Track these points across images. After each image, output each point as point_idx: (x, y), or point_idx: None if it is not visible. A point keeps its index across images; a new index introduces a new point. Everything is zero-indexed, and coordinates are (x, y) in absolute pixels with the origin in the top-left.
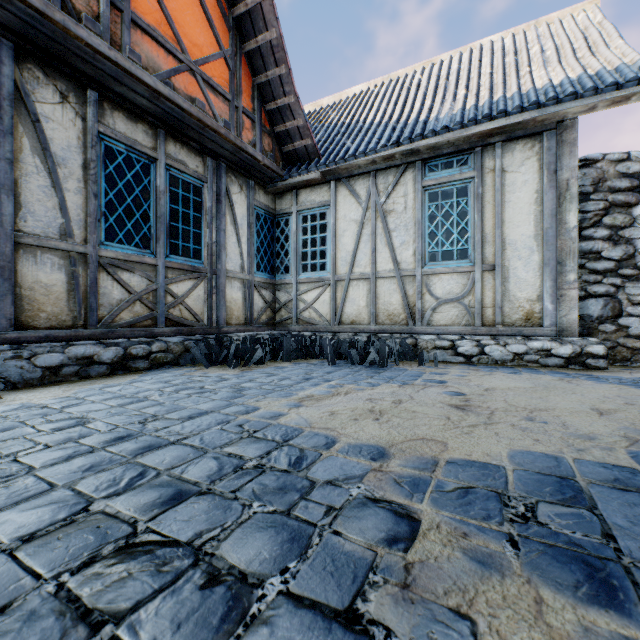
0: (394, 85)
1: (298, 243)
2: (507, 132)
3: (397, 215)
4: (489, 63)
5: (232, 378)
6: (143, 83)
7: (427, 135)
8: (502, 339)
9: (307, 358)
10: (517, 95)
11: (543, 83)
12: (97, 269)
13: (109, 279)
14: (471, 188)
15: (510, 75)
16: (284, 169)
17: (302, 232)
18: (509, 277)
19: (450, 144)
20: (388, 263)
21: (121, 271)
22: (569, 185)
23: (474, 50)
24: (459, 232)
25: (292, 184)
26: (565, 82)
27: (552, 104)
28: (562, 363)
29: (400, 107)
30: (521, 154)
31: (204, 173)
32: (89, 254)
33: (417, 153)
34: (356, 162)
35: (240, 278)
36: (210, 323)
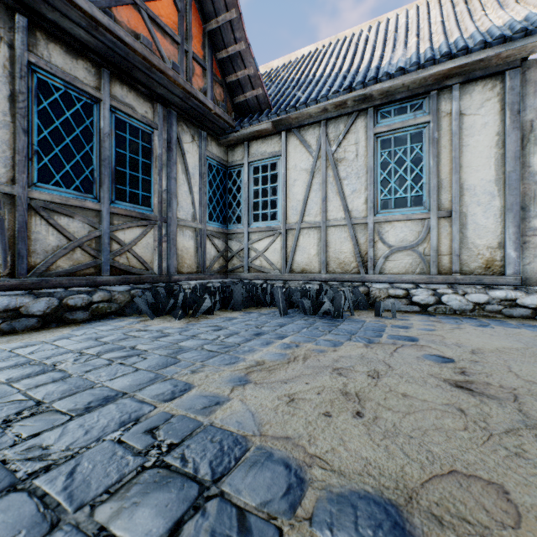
0: (342, 43)
1: (249, 193)
2: (466, 72)
3: (348, 163)
4: (439, 13)
5: (173, 333)
6: (77, 7)
7: (381, 78)
8: (460, 288)
9: (258, 306)
10: (478, 33)
11: (504, 20)
12: (27, 212)
13: (43, 224)
14: (426, 133)
15: (463, 20)
16: (236, 120)
17: (253, 183)
18: (467, 224)
19: (404, 88)
20: (339, 211)
21: (58, 215)
22: (533, 126)
23: (420, 6)
24: (413, 178)
25: (243, 135)
26: (532, 15)
27: (520, 37)
28: (529, 314)
29: (349, 59)
30: (480, 95)
31: (154, 119)
32: (17, 195)
33: (369, 99)
34: (307, 110)
35: (192, 227)
36: (160, 271)
